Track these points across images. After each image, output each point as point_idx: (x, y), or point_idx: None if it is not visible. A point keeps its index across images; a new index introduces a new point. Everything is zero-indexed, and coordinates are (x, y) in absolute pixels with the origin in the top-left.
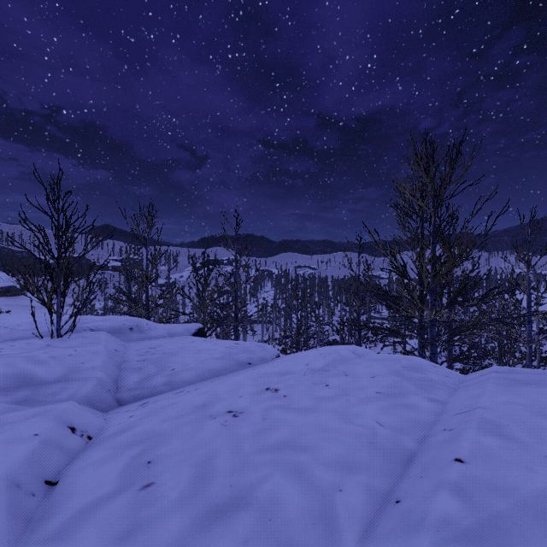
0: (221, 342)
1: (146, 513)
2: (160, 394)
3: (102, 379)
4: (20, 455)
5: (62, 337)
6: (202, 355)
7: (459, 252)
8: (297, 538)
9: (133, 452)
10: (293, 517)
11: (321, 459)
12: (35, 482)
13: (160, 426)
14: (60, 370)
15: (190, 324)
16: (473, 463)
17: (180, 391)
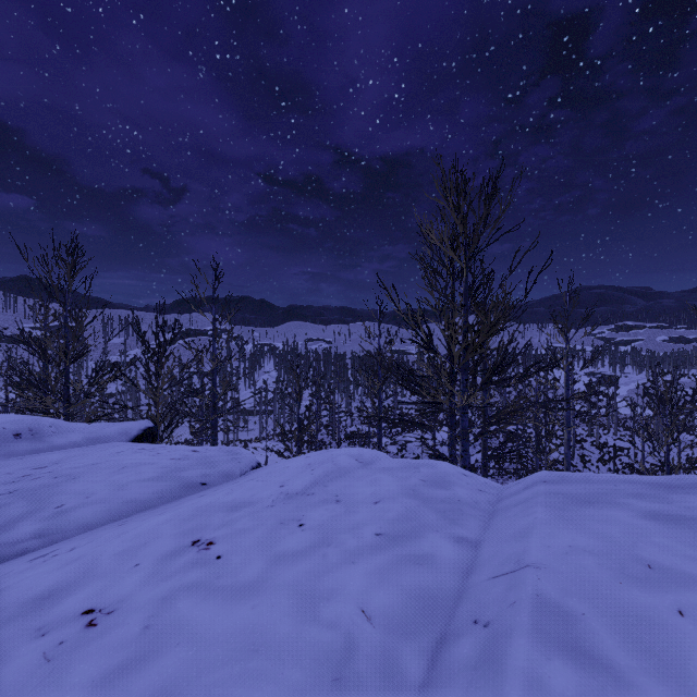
0: (170, 450)
1: None
2: (19, 556)
3: None
4: None
5: None
6: (123, 476)
7: (496, 317)
8: None
9: None
10: None
11: None
12: None
13: None
14: None
15: (130, 422)
16: None
17: (44, 555)
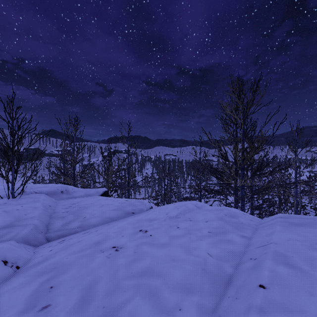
0: (117, 199)
1: None
2: (75, 233)
3: (37, 224)
4: None
5: (15, 197)
6: (103, 208)
7: (258, 145)
8: None
9: (43, 279)
10: None
11: (169, 283)
12: None
13: (66, 259)
14: (8, 220)
15: (99, 188)
16: (272, 289)
17: (86, 232)
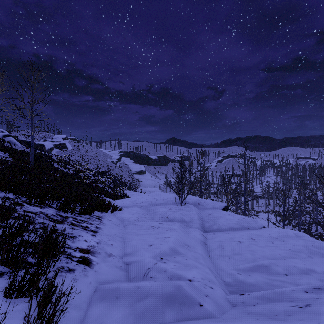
0: (236, 216)
1: (224, 251)
2: (216, 232)
3: (199, 223)
4: (200, 237)
5: (182, 206)
6: (228, 221)
7: None
8: (248, 259)
9: (218, 243)
10: (249, 258)
11: (258, 254)
12: (203, 242)
13: (221, 240)
14: (189, 219)
15: (221, 203)
16: (286, 260)
17: (223, 233)
